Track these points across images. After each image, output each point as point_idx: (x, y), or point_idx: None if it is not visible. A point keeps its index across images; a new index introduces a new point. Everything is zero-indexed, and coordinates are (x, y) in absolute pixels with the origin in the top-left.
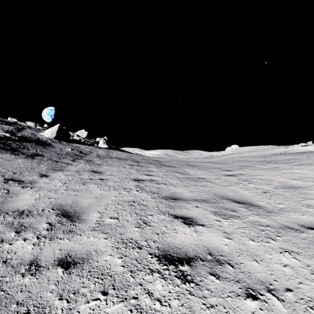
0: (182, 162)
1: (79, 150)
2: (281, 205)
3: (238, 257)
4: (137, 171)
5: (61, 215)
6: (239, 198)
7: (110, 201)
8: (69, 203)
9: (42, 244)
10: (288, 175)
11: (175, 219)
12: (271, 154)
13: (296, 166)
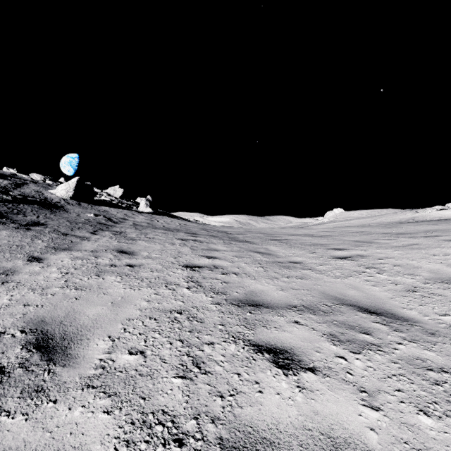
0: (263, 235)
1: (106, 217)
2: (449, 317)
3: None
4: (192, 251)
5: (32, 346)
6: (368, 302)
7: (137, 311)
8: (58, 317)
9: None
10: (441, 259)
11: (258, 354)
12: (393, 221)
13: (448, 242)
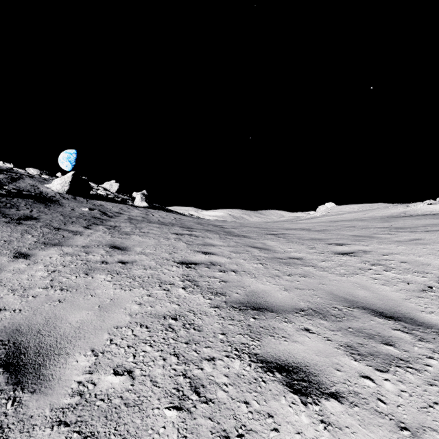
0: (259, 229)
1: (101, 211)
2: None
3: None
4: (188, 246)
5: None
6: (381, 304)
7: (126, 316)
8: (36, 325)
9: None
10: None
11: (268, 374)
12: (384, 216)
13: None
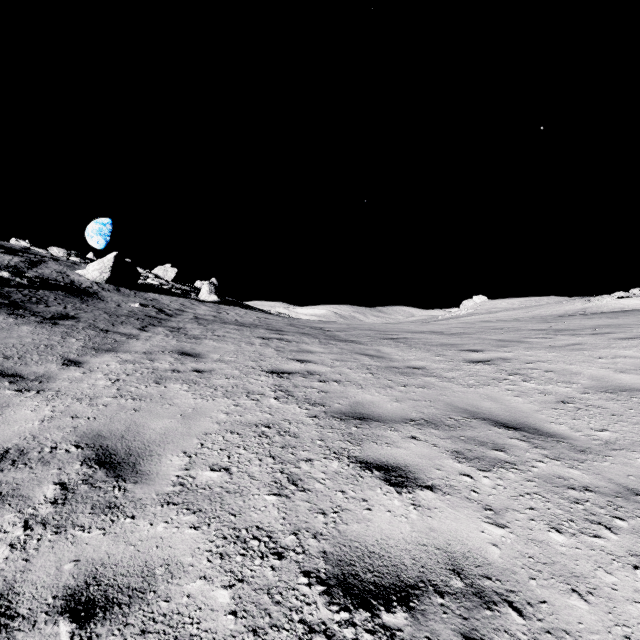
0: (373, 332)
1: (157, 307)
2: (606, 433)
3: (530, 583)
4: (278, 353)
5: (93, 462)
6: (506, 416)
7: (214, 424)
8: (118, 431)
9: (34, 544)
10: (609, 362)
11: (366, 472)
12: (556, 314)
13: (621, 341)
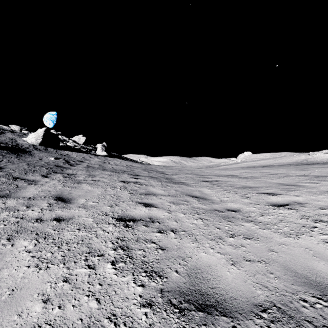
0: (195, 176)
1: (66, 160)
2: None
3: None
4: (131, 196)
5: None
6: None
7: None
8: None
9: None
10: None
11: None
12: (291, 162)
13: None
